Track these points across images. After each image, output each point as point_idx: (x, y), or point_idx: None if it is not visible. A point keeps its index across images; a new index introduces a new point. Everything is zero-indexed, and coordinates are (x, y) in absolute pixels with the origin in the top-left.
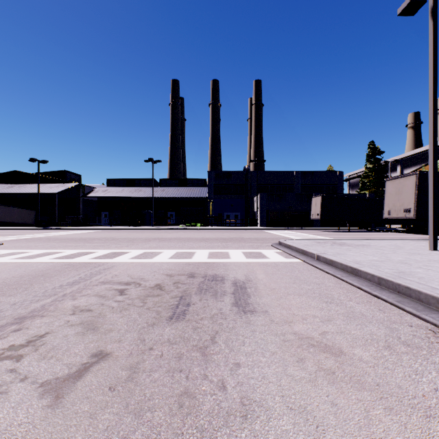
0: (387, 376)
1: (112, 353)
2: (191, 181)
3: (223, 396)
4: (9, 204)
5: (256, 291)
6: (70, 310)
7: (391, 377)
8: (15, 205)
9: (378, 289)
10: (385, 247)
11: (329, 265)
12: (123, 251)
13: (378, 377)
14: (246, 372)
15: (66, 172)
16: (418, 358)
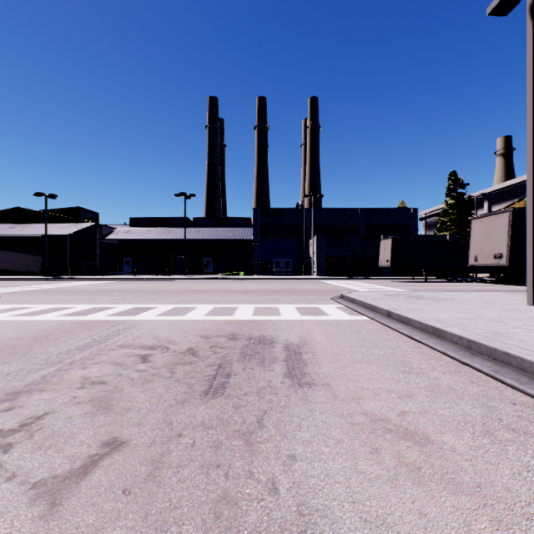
0: (489, 473)
1: (129, 441)
2: (233, 220)
3: (274, 502)
4: (10, 248)
5: (314, 357)
6: (78, 382)
7: (495, 475)
8: (17, 249)
9: (468, 354)
10: (473, 302)
11: (404, 324)
12: (148, 306)
13: (478, 475)
14: (304, 468)
15: (80, 209)
16: (527, 448)
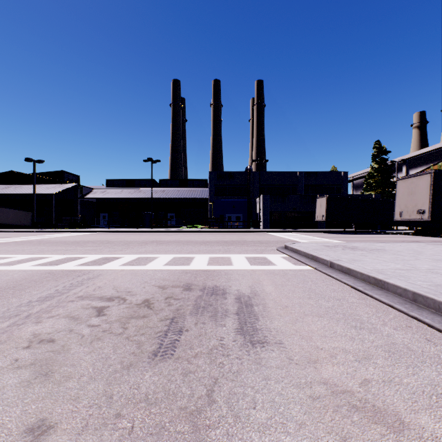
0: None
1: (58, 425)
2: (192, 182)
3: None
4: (5, 205)
5: (265, 309)
6: (26, 340)
7: None
8: (11, 206)
9: (415, 307)
10: (403, 252)
11: (346, 274)
12: (115, 256)
13: None
14: None
15: (64, 172)
16: None
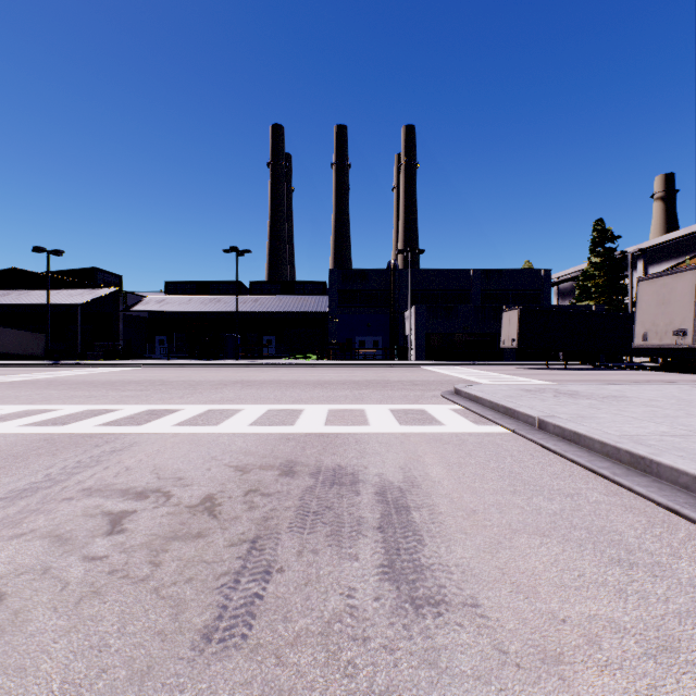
0: None
1: None
2: (302, 286)
3: None
4: (2, 322)
5: (435, 519)
6: None
7: None
8: (13, 325)
9: None
10: (661, 402)
11: (571, 443)
12: (169, 408)
13: None
14: None
15: (97, 271)
16: None
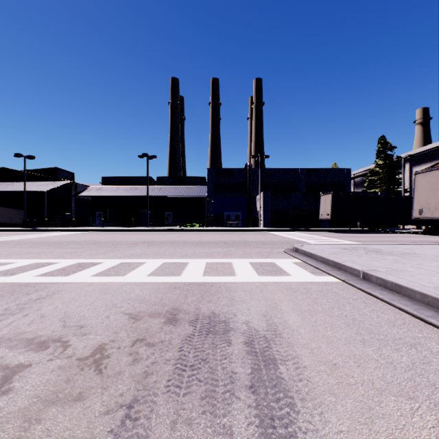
0: None
1: None
2: (190, 179)
3: None
4: None
5: (301, 375)
6: None
7: None
8: (3, 204)
9: None
10: None
11: (393, 292)
12: (93, 261)
13: None
14: None
15: (58, 169)
16: None
